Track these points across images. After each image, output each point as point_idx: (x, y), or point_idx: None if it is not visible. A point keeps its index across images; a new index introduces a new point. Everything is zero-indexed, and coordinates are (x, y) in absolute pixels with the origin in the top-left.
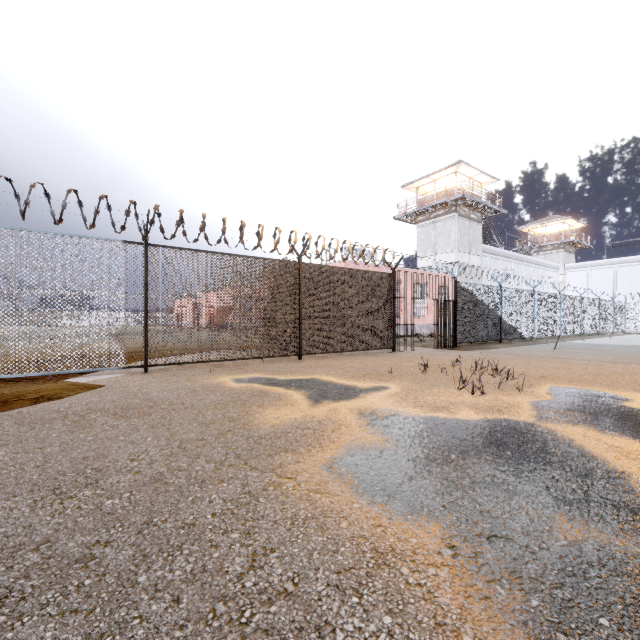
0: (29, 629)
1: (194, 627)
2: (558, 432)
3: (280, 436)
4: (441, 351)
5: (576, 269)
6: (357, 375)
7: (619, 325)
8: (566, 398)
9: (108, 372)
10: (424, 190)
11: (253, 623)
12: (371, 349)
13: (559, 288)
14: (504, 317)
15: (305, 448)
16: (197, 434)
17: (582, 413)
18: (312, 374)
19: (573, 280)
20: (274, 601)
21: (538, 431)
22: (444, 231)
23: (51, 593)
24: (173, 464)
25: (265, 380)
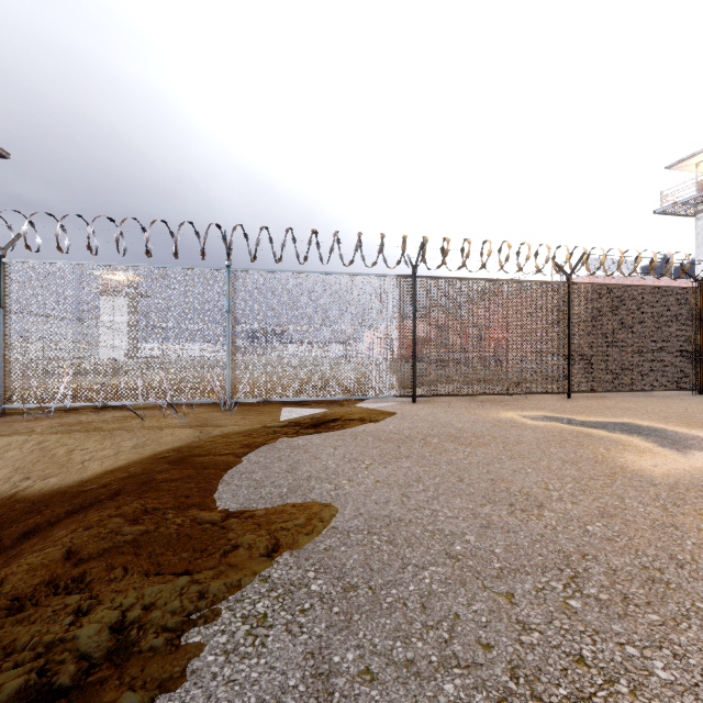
0: None
1: None
2: None
3: (698, 489)
4: None
5: None
6: (691, 423)
7: None
8: None
9: (379, 400)
10: None
11: None
12: (665, 390)
13: None
14: None
15: None
16: (577, 472)
17: None
18: (617, 417)
19: None
20: None
21: None
22: None
23: (672, 606)
24: (602, 500)
25: (563, 420)
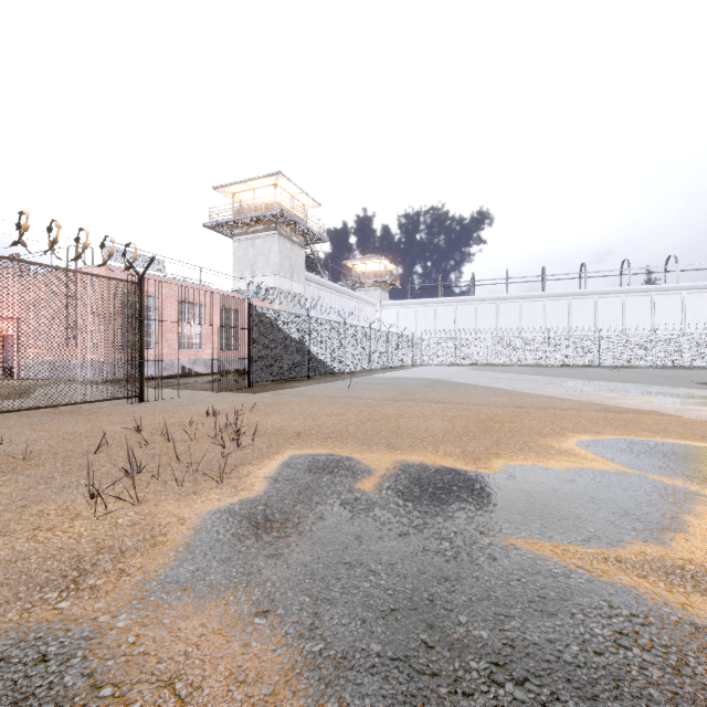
0: None
1: None
2: (112, 678)
3: None
4: (219, 396)
5: (389, 307)
6: None
7: (417, 358)
8: (284, 485)
9: None
10: (243, 199)
11: None
12: (90, 401)
13: (377, 323)
14: (313, 350)
15: None
16: None
17: (269, 535)
18: None
19: (387, 317)
20: None
21: (46, 698)
22: (263, 250)
23: None
24: None
25: None
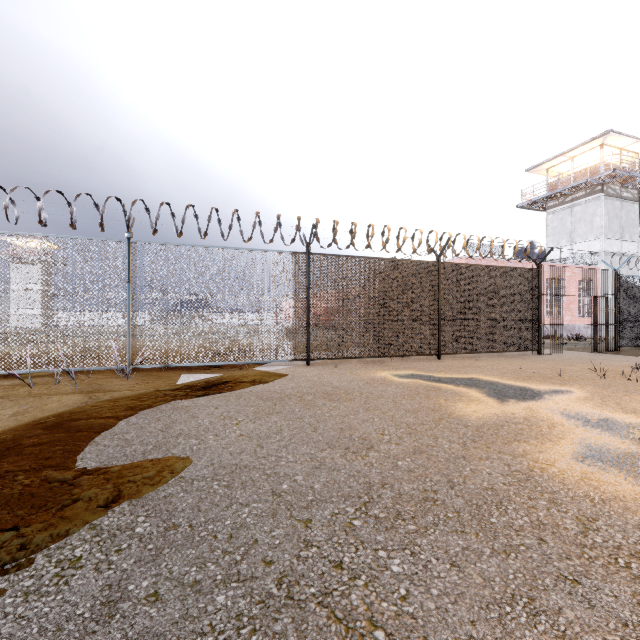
0: (441, 537)
1: (579, 561)
2: None
3: (497, 428)
4: (601, 355)
5: None
6: (520, 377)
7: None
8: None
9: (277, 364)
10: (556, 171)
11: (634, 568)
12: (513, 351)
13: None
14: None
15: (535, 440)
16: (413, 419)
17: None
18: (467, 373)
19: None
20: (638, 557)
21: None
22: (585, 216)
23: (430, 517)
24: (420, 441)
25: (424, 377)
